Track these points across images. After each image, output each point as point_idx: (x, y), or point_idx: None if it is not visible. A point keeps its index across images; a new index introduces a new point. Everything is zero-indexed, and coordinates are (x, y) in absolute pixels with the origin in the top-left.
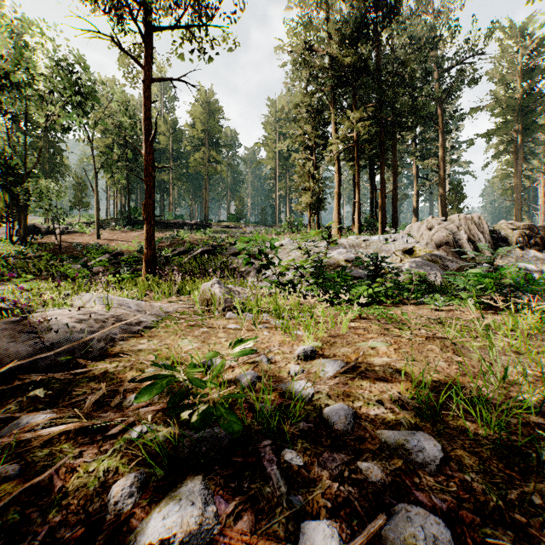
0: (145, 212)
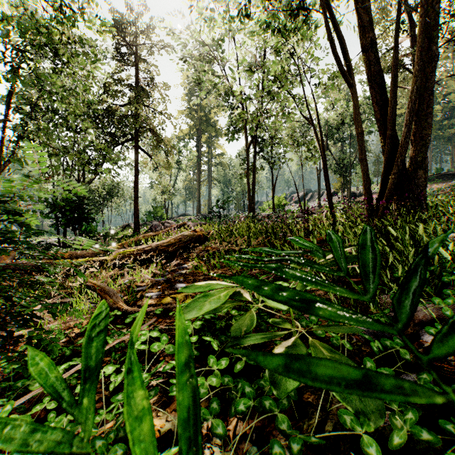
0: None
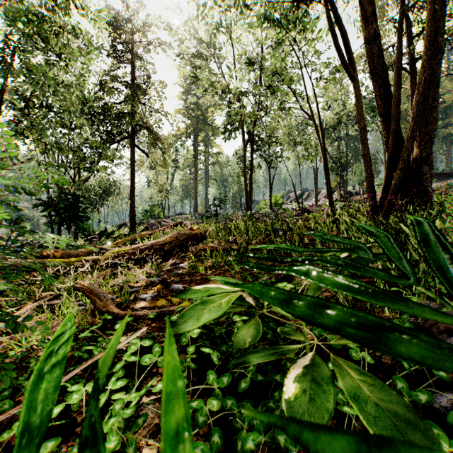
0: None
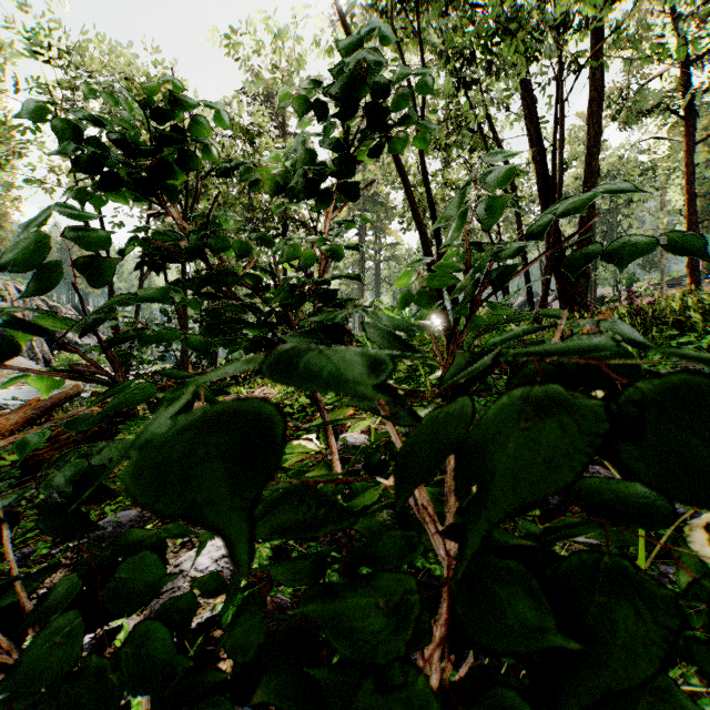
0: (687, 267)
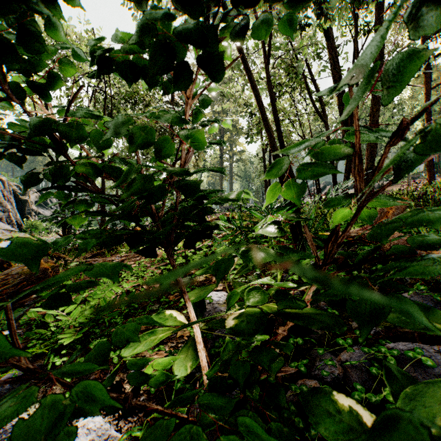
0: (426, 166)
